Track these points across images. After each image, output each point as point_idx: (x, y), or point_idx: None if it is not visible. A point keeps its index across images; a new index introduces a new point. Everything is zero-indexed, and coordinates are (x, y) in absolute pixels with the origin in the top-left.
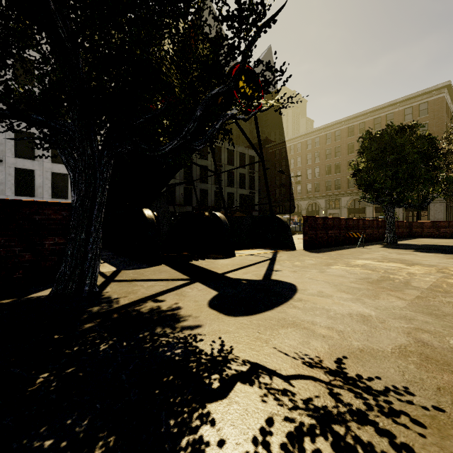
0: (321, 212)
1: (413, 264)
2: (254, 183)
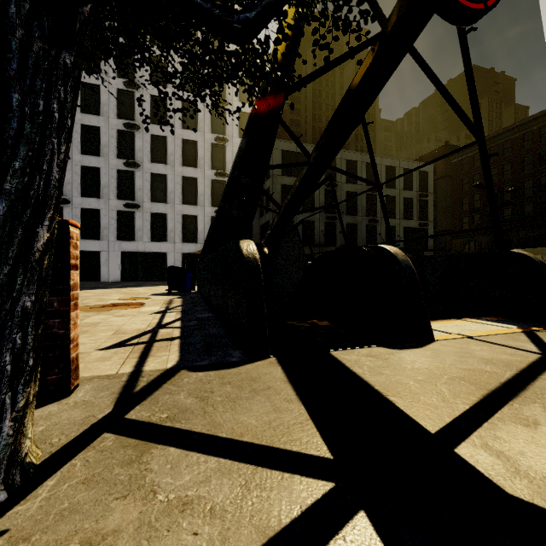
0: None
1: None
2: (426, 211)
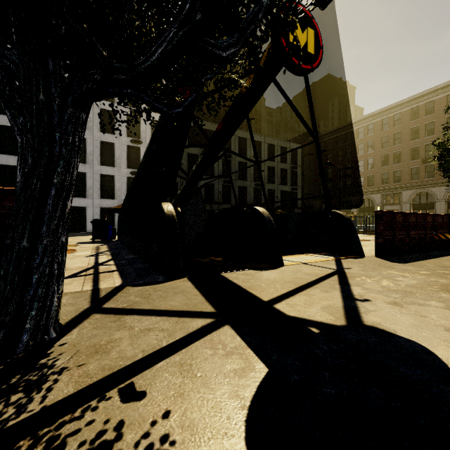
0: (376, 209)
1: None
2: (296, 179)
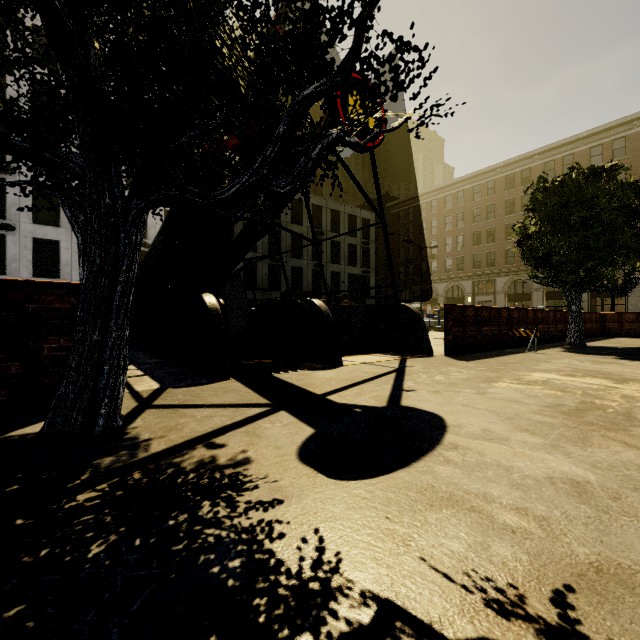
0: (466, 300)
1: (625, 380)
2: (369, 258)
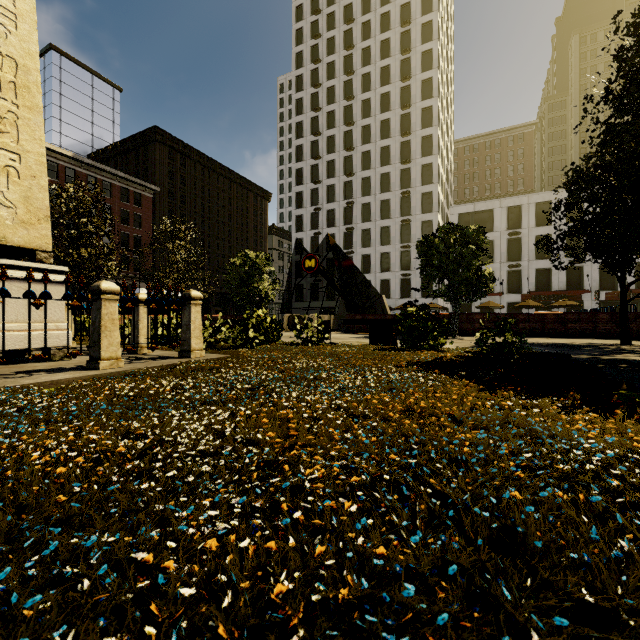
0: None
1: None
2: None
